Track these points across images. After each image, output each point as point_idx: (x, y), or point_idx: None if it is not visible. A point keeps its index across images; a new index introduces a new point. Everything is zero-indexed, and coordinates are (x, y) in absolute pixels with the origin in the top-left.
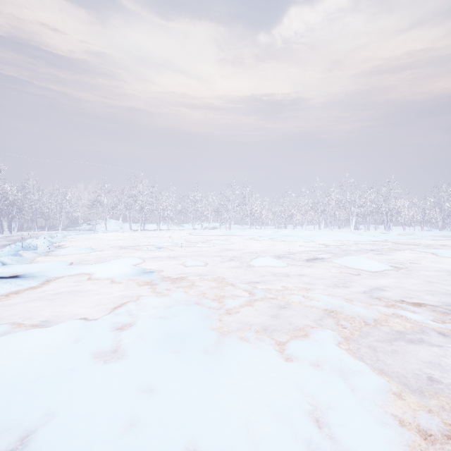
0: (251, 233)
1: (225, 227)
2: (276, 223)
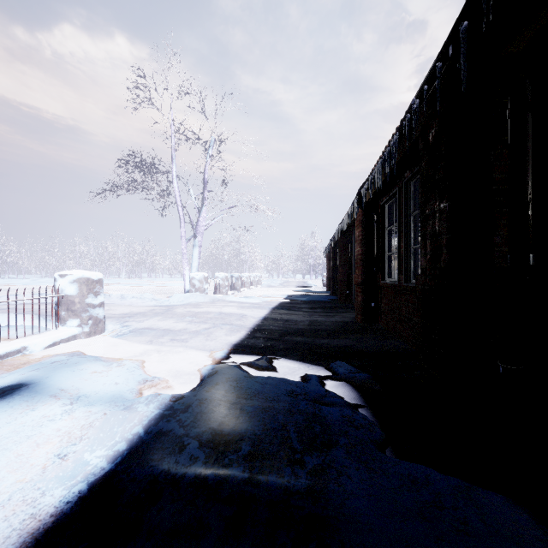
0: (3, 282)
1: None
2: (43, 272)
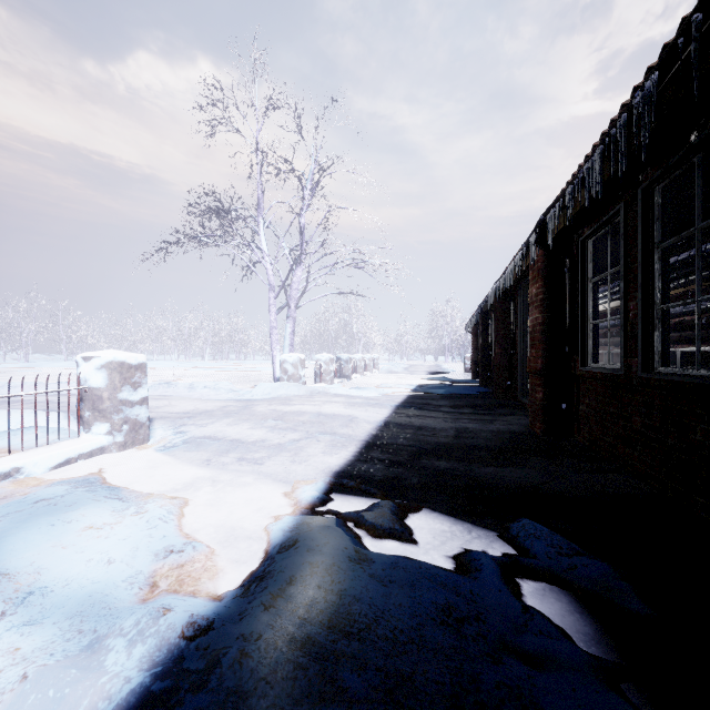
0: (67, 365)
1: (12, 358)
2: None
